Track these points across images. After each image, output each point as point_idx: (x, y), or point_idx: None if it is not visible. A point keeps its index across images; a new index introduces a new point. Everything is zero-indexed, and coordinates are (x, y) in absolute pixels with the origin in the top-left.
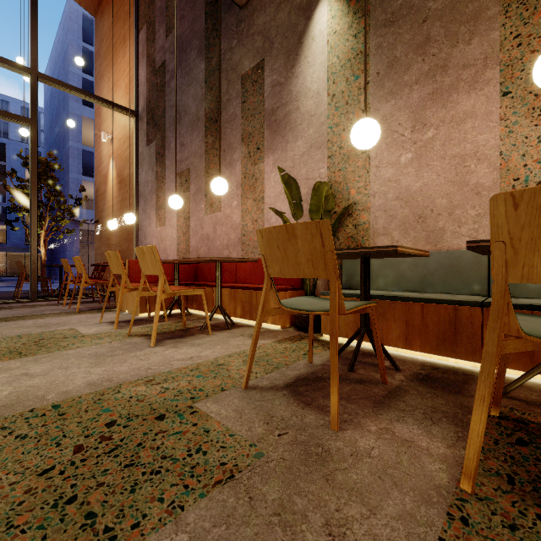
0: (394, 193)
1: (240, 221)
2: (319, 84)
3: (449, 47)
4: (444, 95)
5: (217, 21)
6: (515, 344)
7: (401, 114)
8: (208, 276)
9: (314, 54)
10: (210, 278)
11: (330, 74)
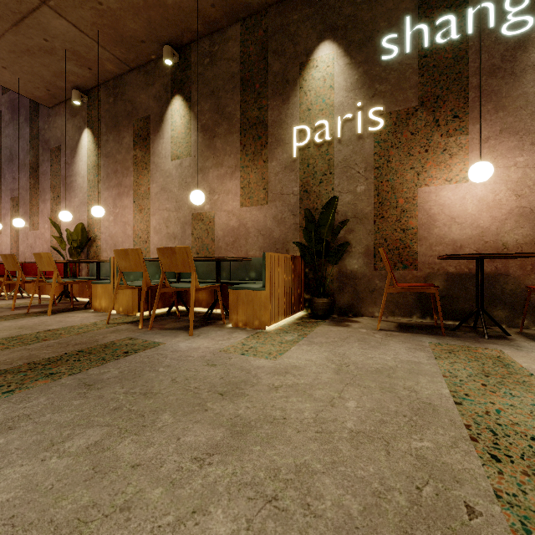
0: (108, 233)
1: (49, 238)
2: (84, 172)
3: (122, 177)
4: (121, 196)
5: (37, 106)
6: (44, 283)
7: (110, 199)
8: (30, 272)
9: (82, 155)
10: (31, 273)
11: (88, 169)
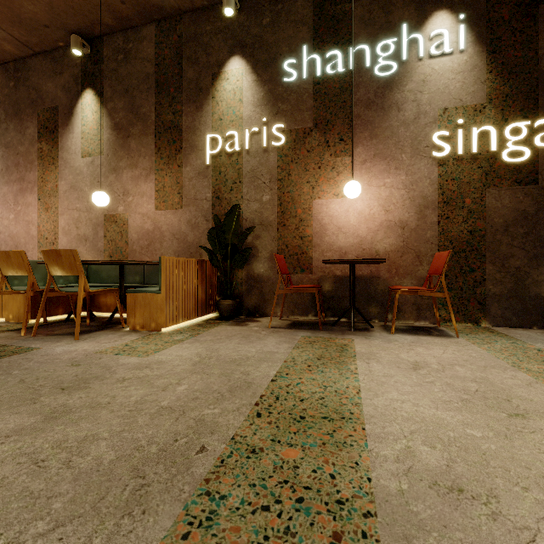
0: (8, 233)
1: None
2: None
3: (25, 171)
4: (24, 192)
5: None
6: None
7: (10, 195)
8: None
9: None
10: None
11: None
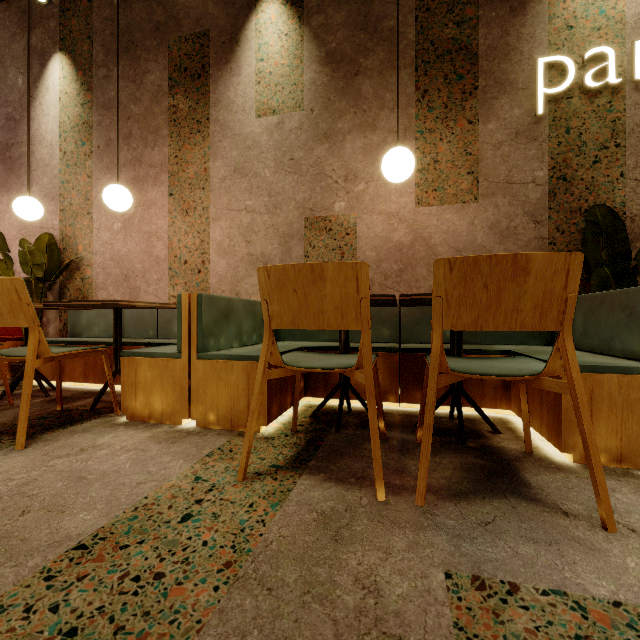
0: (110, 254)
1: None
2: (52, 136)
3: (143, 147)
4: (140, 183)
5: None
6: None
7: None
8: None
9: (49, 105)
10: None
11: (62, 131)
